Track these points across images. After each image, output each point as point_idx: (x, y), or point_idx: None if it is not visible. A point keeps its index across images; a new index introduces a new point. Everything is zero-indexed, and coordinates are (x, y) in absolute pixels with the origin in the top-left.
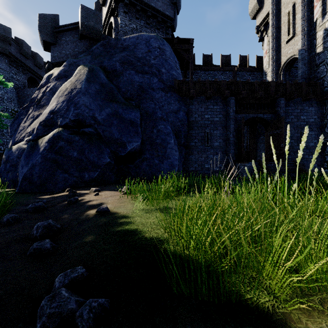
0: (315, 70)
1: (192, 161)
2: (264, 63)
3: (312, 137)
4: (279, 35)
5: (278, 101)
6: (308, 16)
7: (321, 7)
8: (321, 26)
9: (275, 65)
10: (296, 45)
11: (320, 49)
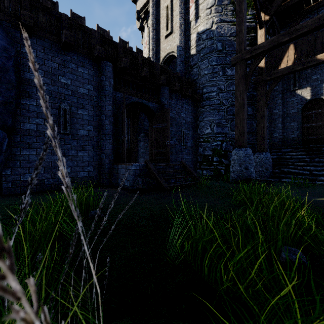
0: (190, 71)
1: (31, 161)
2: (145, 54)
3: (189, 136)
4: (159, 28)
5: (162, 90)
6: (185, 15)
7: (194, 11)
8: (194, 29)
9: (155, 59)
10: (174, 42)
11: (194, 52)
